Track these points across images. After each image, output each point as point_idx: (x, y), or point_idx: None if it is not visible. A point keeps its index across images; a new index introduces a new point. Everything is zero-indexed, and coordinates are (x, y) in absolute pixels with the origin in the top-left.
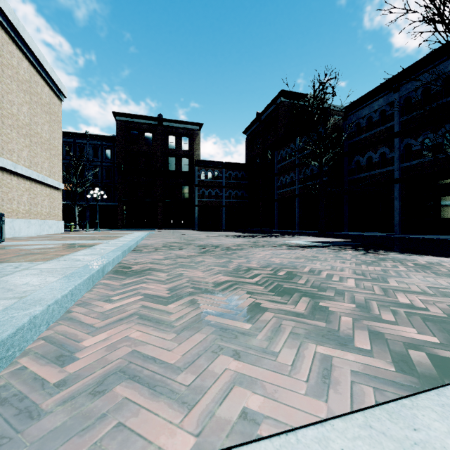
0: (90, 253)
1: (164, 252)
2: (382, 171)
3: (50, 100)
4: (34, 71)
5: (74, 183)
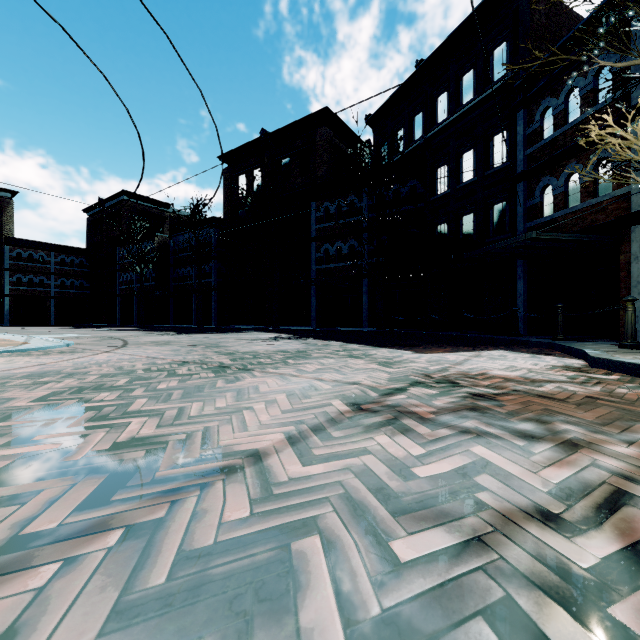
0: None
1: None
2: (189, 283)
3: None
4: None
5: None
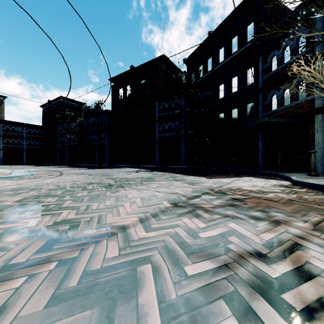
0: None
1: None
2: (94, 143)
3: None
4: None
5: None
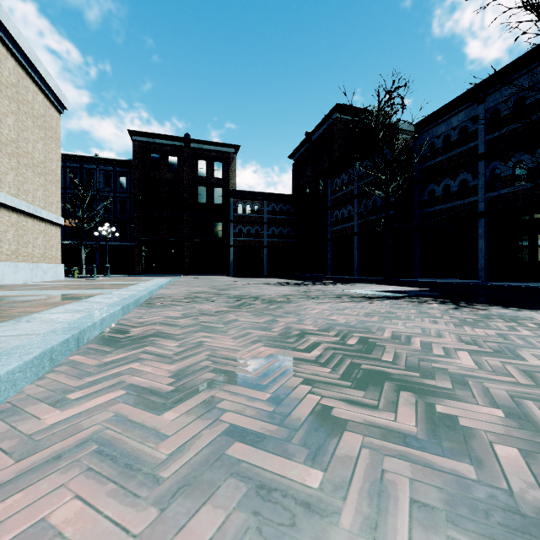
0: (75, 309)
1: (184, 305)
2: (463, 202)
3: (45, 111)
4: (23, 73)
5: (81, 218)
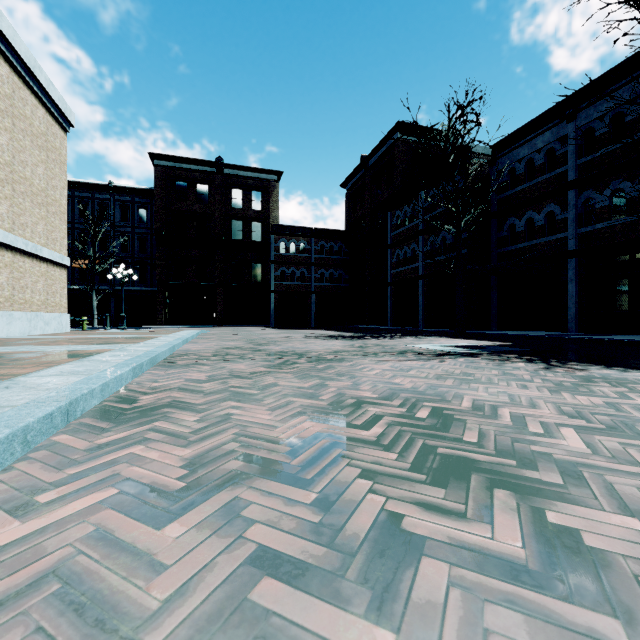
0: (72, 370)
1: (212, 365)
2: (550, 239)
3: (47, 128)
4: (20, 82)
5: (92, 257)
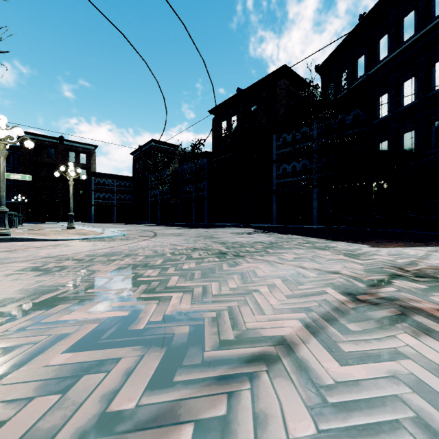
0: None
1: None
2: (190, 195)
3: None
4: None
5: None
